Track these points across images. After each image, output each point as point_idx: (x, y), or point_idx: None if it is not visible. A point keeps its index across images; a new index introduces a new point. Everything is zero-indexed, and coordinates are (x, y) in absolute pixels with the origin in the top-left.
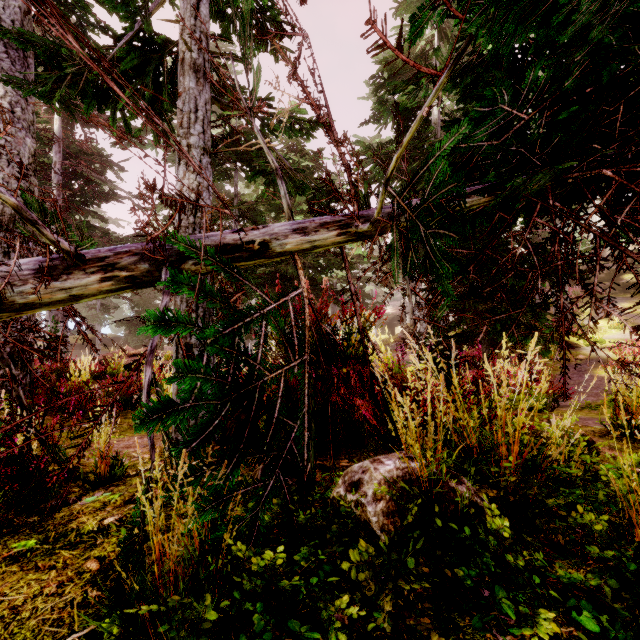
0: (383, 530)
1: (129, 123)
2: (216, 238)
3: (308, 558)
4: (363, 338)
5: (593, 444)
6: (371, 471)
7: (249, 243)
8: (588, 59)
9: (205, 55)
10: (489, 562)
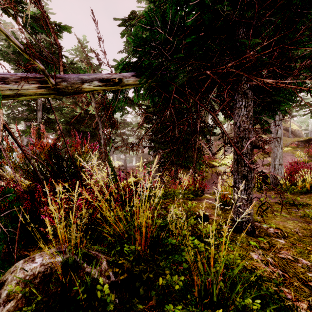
0: None
1: None
2: None
3: None
4: (74, 162)
5: (206, 215)
6: (16, 271)
7: None
8: (199, 11)
9: None
10: None
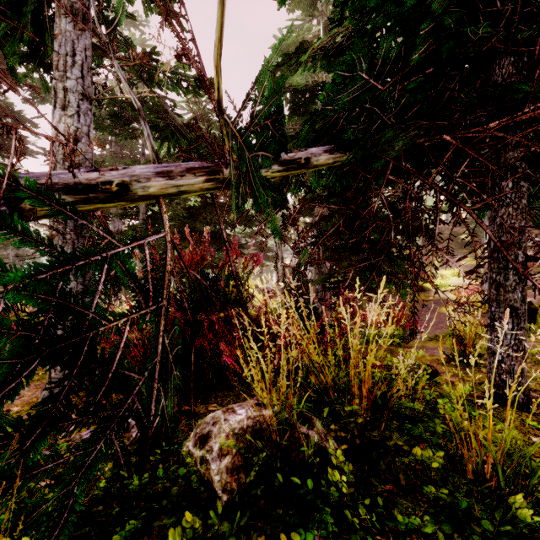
0: (225, 490)
1: (14, 68)
2: (66, 176)
3: (130, 538)
4: (237, 284)
5: (436, 373)
6: (221, 423)
7: (105, 183)
8: (431, 38)
9: (85, 0)
10: (328, 520)
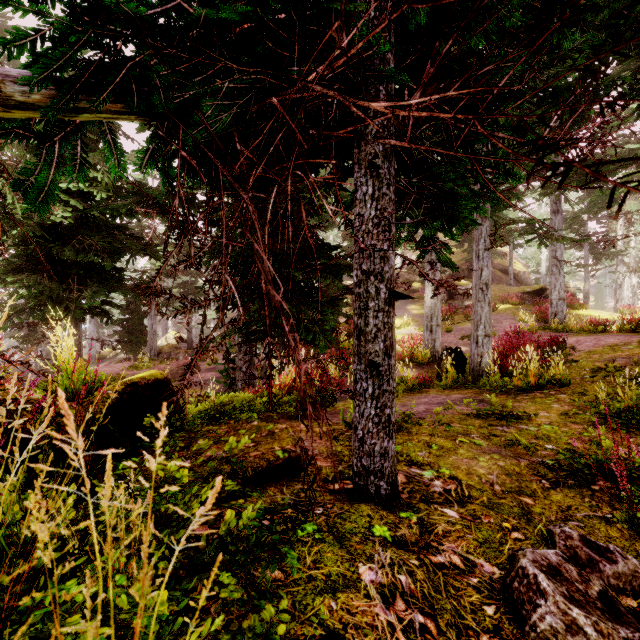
0: None
1: None
2: None
3: None
4: None
5: (297, 460)
6: None
7: None
8: None
9: None
10: None
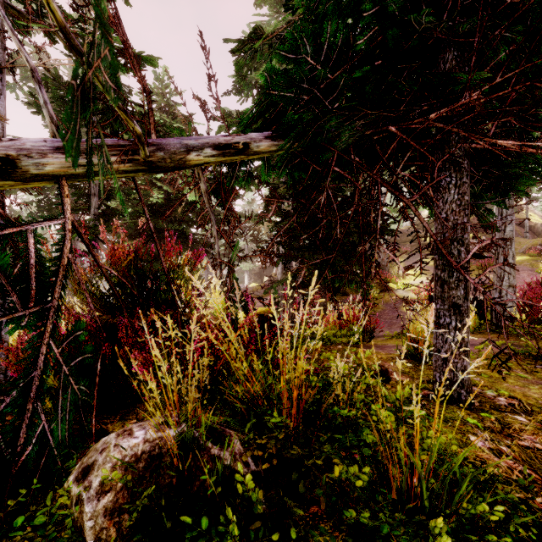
0: (98, 539)
1: None
2: None
3: None
4: (170, 282)
5: (386, 372)
6: (109, 449)
7: None
8: (377, 25)
9: None
10: None
